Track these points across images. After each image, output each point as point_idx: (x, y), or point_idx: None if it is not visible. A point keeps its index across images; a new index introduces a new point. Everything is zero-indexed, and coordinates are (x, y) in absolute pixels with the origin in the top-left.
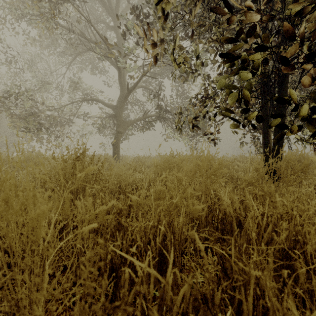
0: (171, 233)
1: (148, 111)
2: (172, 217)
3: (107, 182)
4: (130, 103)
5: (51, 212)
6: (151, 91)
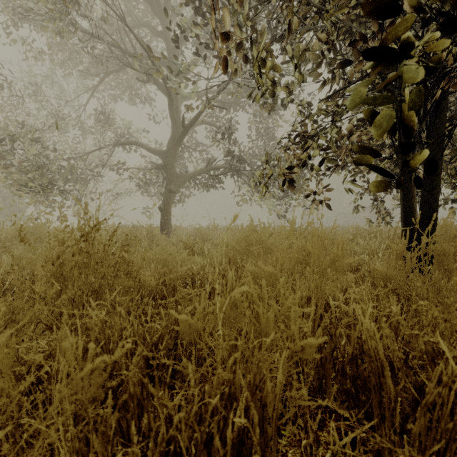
0: (259, 407)
1: (215, 159)
2: (261, 372)
3: (138, 280)
4: (187, 148)
5: (20, 345)
6: (219, 129)
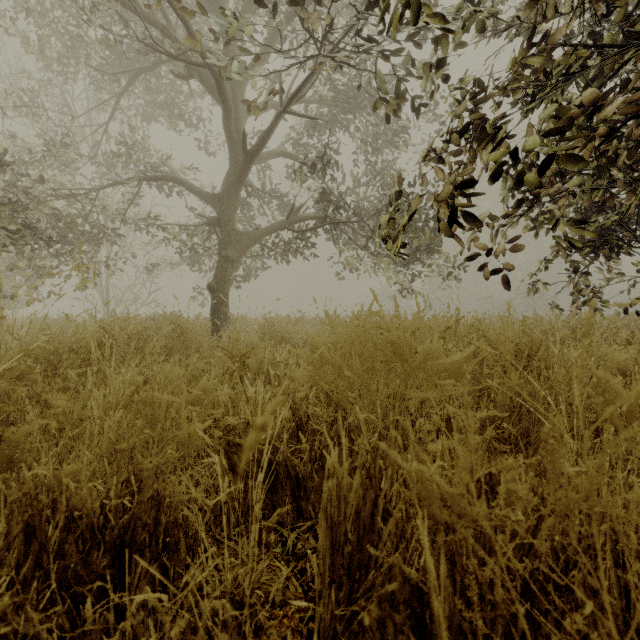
0: None
1: (299, 209)
2: None
3: None
4: (257, 195)
5: None
6: (306, 156)
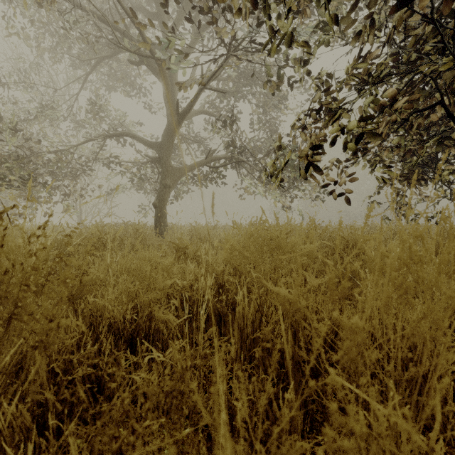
0: None
1: (214, 151)
2: None
3: (57, 327)
4: (185, 142)
5: None
6: (219, 117)
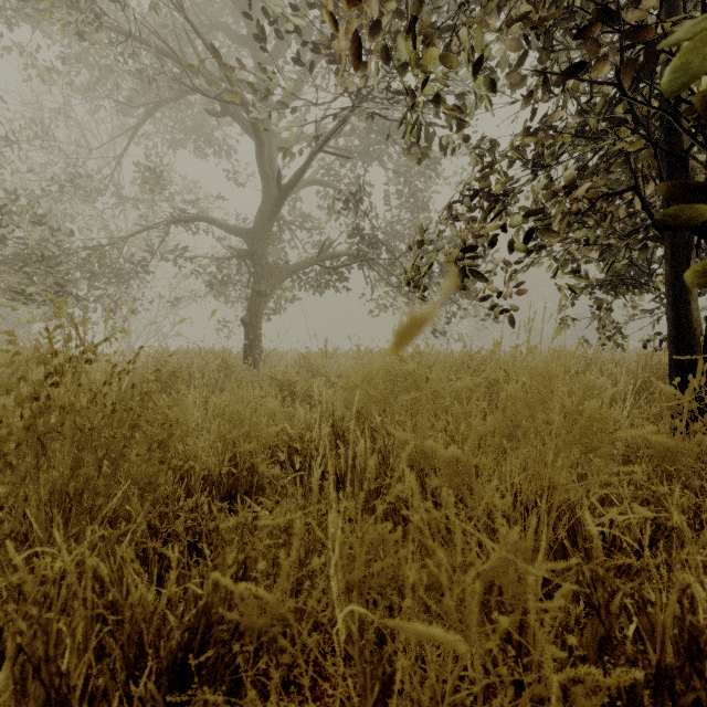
0: None
1: (332, 242)
2: None
3: (167, 468)
4: (289, 226)
5: None
6: (339, 192)
